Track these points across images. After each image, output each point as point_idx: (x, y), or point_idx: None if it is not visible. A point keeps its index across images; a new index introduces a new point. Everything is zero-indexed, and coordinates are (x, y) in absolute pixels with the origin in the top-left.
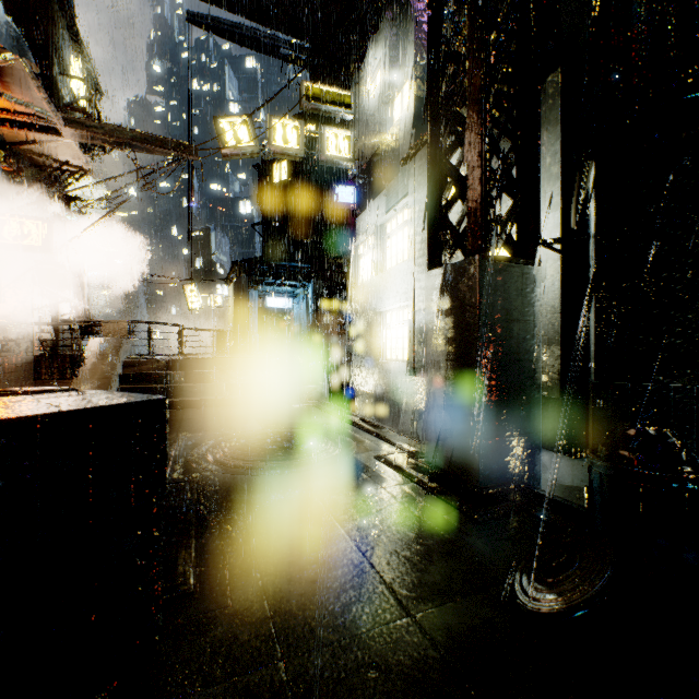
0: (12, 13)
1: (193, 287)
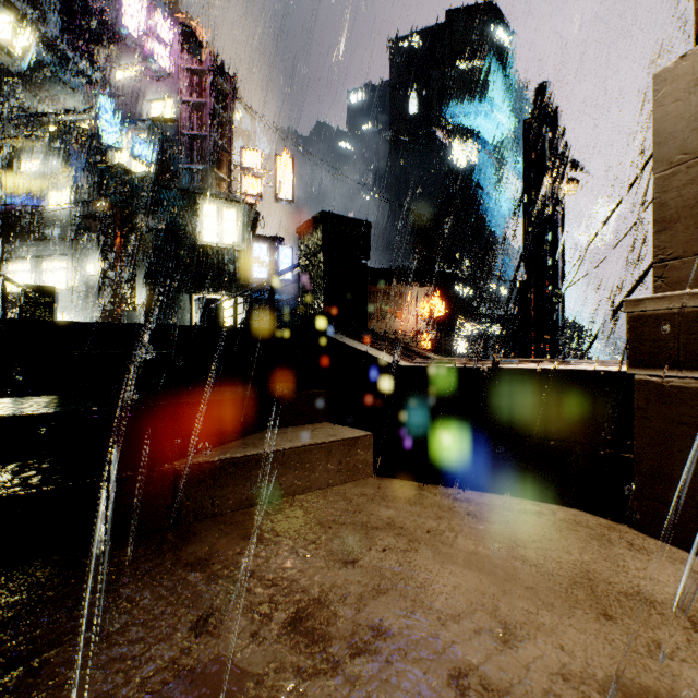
0: None
1: None
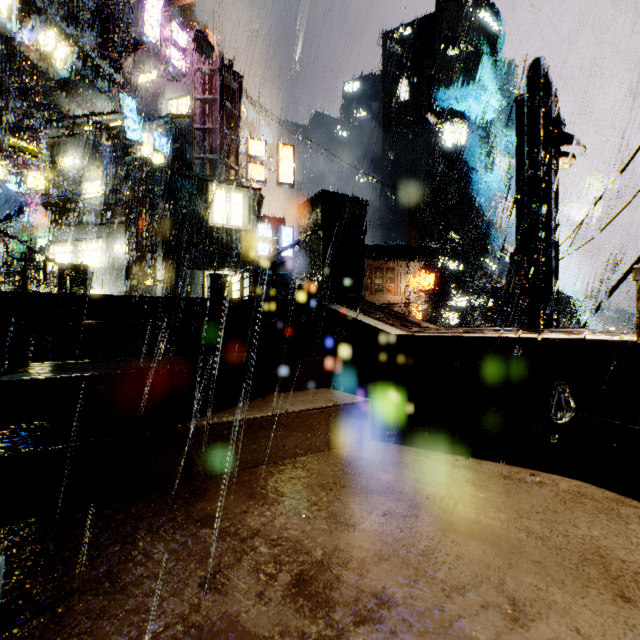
0: None
1: None
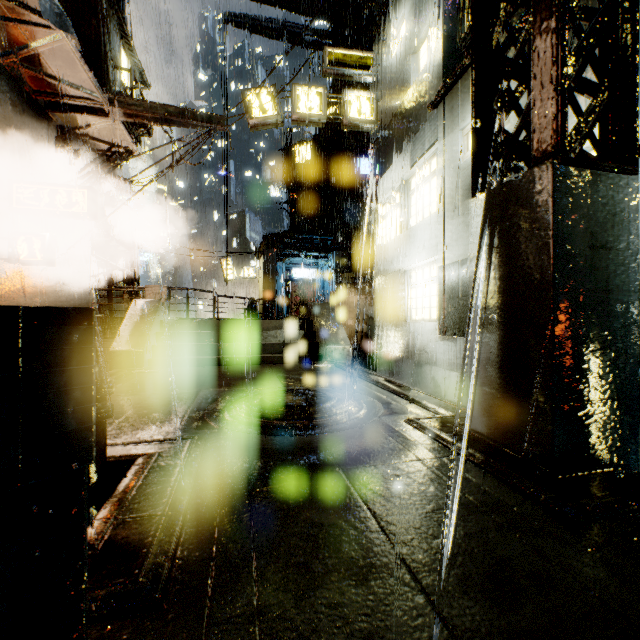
0: (70, 12)
1: (229, 261)
